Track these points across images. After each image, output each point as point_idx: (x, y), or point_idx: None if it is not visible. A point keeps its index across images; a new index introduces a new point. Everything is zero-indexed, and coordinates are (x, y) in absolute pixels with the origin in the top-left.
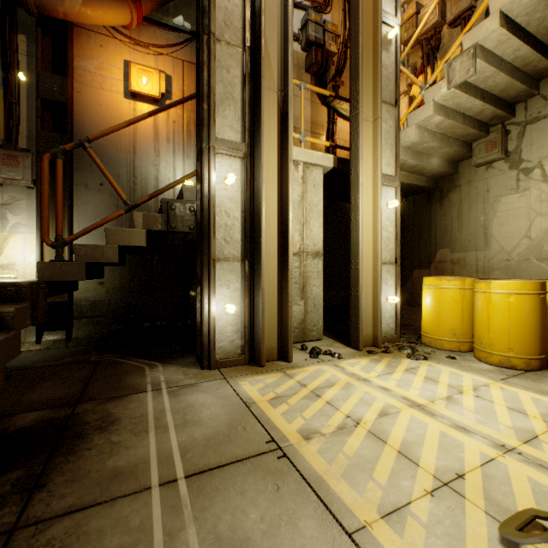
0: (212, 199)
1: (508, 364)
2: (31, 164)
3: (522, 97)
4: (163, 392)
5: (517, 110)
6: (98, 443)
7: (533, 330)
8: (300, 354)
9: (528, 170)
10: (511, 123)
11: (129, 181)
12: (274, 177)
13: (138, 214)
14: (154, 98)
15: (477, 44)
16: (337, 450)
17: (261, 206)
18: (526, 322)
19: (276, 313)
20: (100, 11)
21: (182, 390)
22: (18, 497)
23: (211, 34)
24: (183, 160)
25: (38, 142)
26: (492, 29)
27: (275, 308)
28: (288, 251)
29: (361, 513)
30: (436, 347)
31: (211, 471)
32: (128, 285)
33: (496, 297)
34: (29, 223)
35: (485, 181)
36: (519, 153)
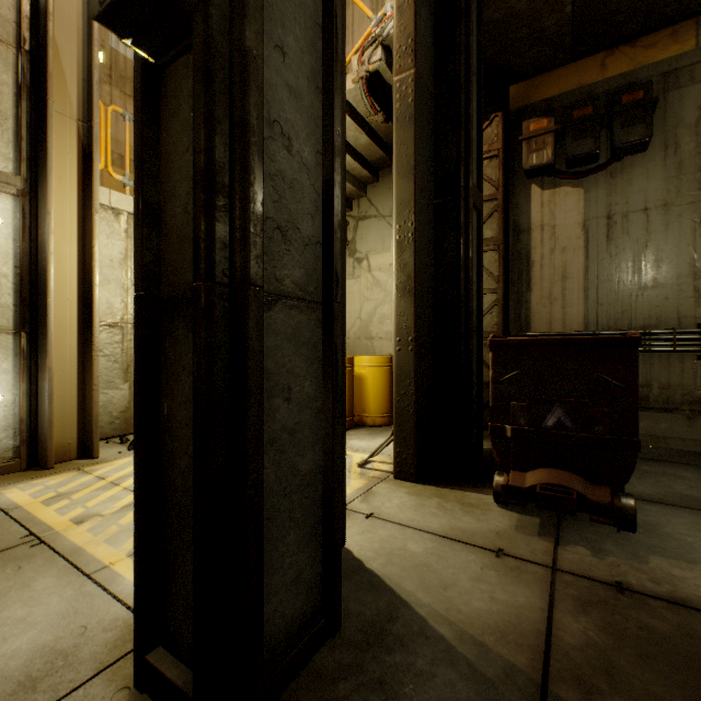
0: None
1: None
2: None
3: (355, 195)
4: None
5: (354, 206)
6: None
7: None
8: (117, 448)
9: (360, 260)
10: (350, 216)
11: None
12: (72, 228)
13: None
14: None
15: None
16: (112, 524)
17: (48, 264)
18: None
19: (75, 400)
20: None
21: None
22: None
23: None
24: None
25: None
26: None
27: (74, 394)
28: (93, 322)
29: (110, 559)
30: None
31: None
32: None
33: None
34: None
35: None
36: (355, 244)
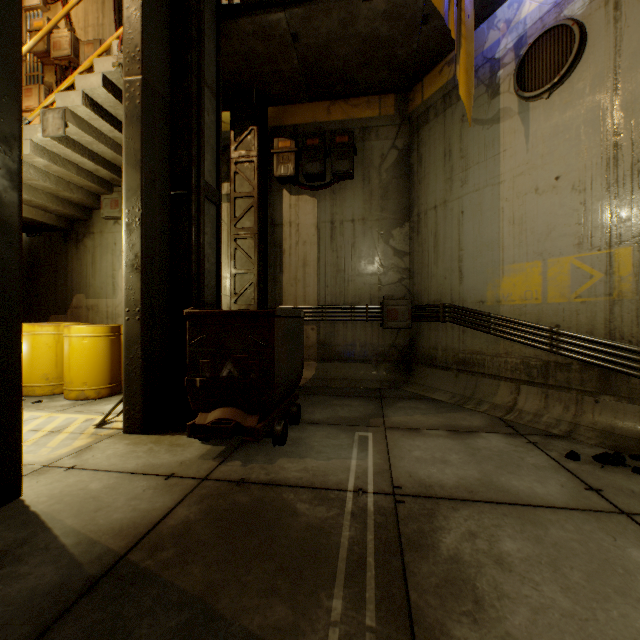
0: None
1: (84, 396)
2: None
3: None
4: None
5: None
6: None
7: (105, 365)
8: None
9: None
10: None
11: None
12: None
13: None
14: None
15: (68, 108)
16: None
17: None
18: (98, 359)
19: None
20: None
21: None
22: None
23: None
24: None
25: None
26: (78, 104)
27: None
28: None
29: None
30: (29, 395)
31: None
32: None
33: (75, 340)
34: None
35: (114, 235)
36: None
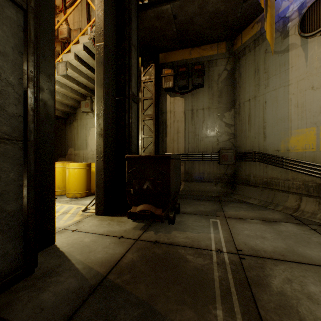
0: None
1: (75, 196)
2: None
3: None
4: None
5: None
6: None
7: (84, 182)
8: None
9: None
10: (94, 98)
11: None
12: None
13: None
14: None
15: (68, 61)
16: None
17: None
18: (81, 179)
19: None
20: None
21: None
22: None
23: None
24: None
25: None
26: (72, 59)
27: None
28: None
29: None
30: None
31: None
32: None
33: (71, 170)
34: None
35: (86, 120)
36: None
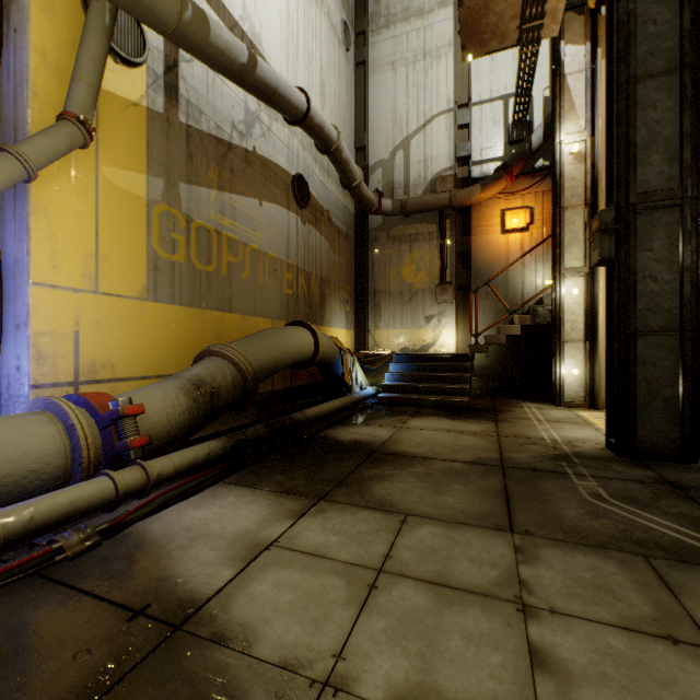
0: (562, 305)
1: None
2: (452, 290)
3: None
4: (533, 409)
5: None
6: (509, 413)
7: None
8: None
9: None
10: None
11: (504, 289)
12: None
13: (515, 317)
14: (521, 228)
15: None
16: None
17: (597, 307)
18: None
19: None
20: (488, 193)
21: (543, 409)
22: (492, 415)
23: (560, 208)
24: (542, 265)
25: (456, 277)
26: None
27: None
28: None
29: None
30: None
31: (554, 422)
32: (502, 357)
33: None
34: (450, 322)
35: None
36: None
